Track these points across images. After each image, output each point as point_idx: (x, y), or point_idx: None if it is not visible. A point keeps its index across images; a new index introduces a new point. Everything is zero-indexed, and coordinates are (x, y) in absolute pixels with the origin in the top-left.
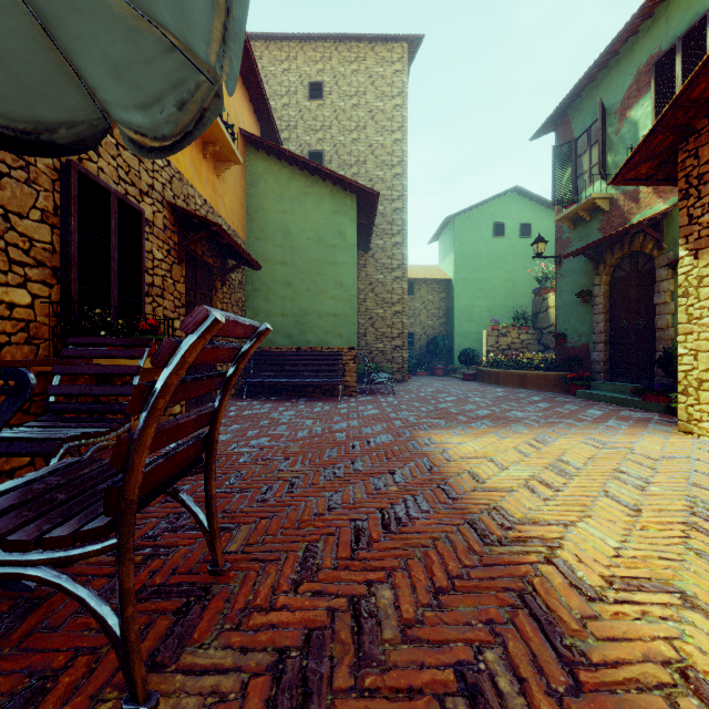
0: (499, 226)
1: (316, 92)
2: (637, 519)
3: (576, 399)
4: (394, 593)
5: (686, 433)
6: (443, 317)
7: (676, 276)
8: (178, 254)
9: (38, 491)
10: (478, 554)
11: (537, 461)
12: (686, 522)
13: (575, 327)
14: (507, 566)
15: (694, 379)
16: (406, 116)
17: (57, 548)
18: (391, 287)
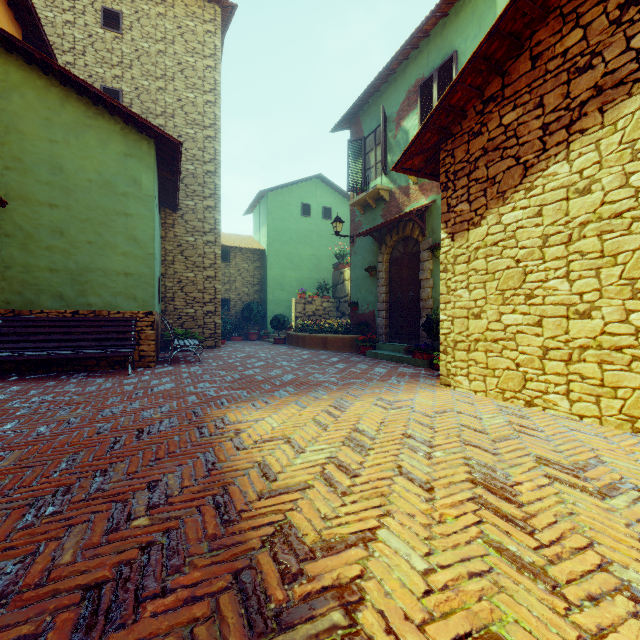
0: (306, 207)
1: (112, 21)
2: (433, 504)
3: (366, 358)
4: None
5: (446, 386)
6: (258, 285)
7: (434, 258)
8: None
9: None
10: None
11: (335, 434)
12: (473, 497)
13: (365, 297)
14: None
15: (451, 340)
16: (218, 80)
17: None
18: (203, 251)
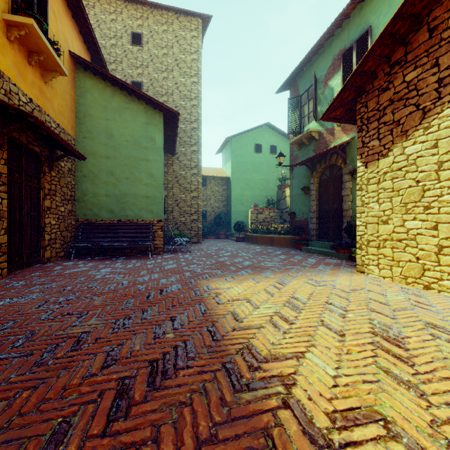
0: (258, 146)
1: (137, 40)
2: (343, 343)
3: (301, 252)
4: None
5: (361, 272)
6: (225, 201)
7: (353, 179)
8: None
9: None
10: (228, 405)
11: (279, 299)
12: (373, 342)
13: (300, 208)
14: (252, 417)
15: (365, 240)
16: (200, 67)
17: None
18: (190, 180)
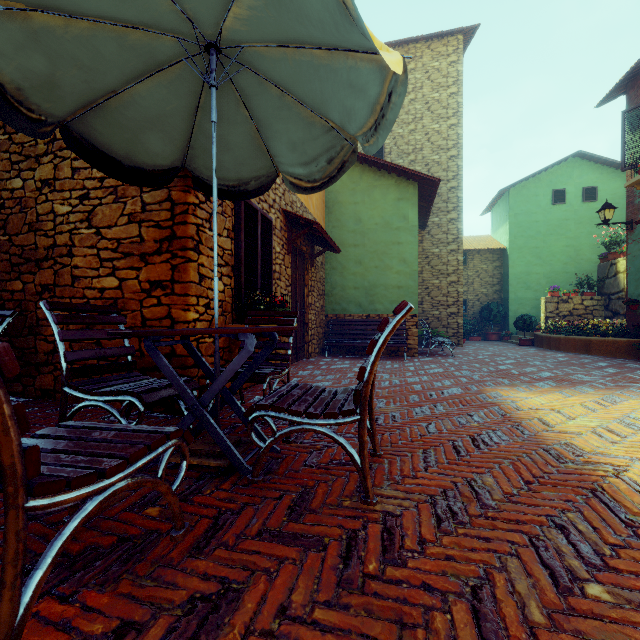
0: (558, 193)
1: None
2: None
3: None
4: (495, 480)
5: None
6: (497, 285)
7: None
8: (288, 246)
9: (297, 395)
10: (554, 467)
11: (605, 415)
12: None
13: None
14: (580, 475)
15: None
16: (460, 102)
17: (331, 418)
18: (446, 259)
